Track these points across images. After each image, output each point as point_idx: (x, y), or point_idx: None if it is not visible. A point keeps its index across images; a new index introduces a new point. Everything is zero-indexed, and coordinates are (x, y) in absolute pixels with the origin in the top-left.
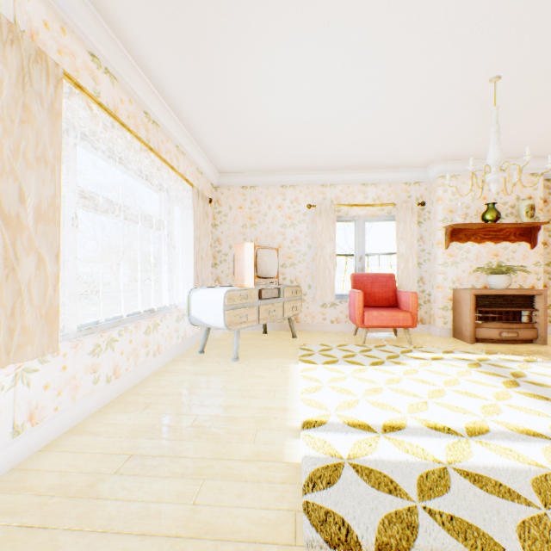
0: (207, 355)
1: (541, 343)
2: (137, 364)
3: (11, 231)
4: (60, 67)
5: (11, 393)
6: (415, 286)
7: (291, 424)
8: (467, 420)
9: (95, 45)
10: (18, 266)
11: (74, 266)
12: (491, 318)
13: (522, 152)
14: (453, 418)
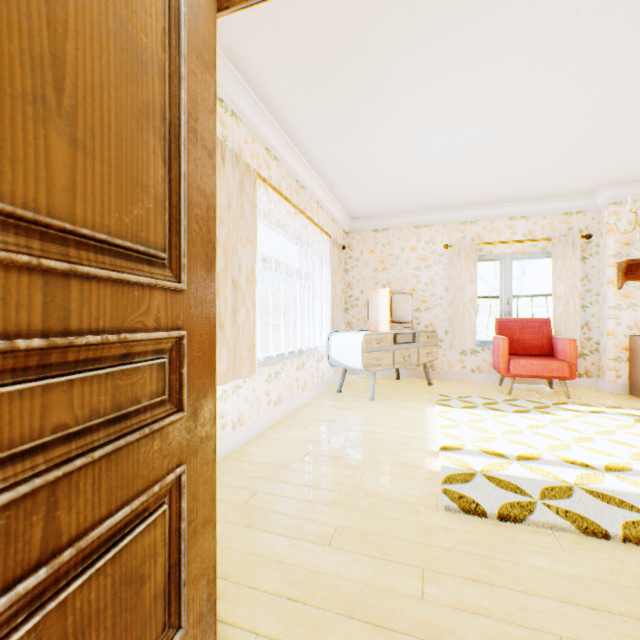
0: (344, 395)
1: None
2: (291, 395)
3: (235, 291)
4: (256, 171)
5: (232, 400)
6: (577, 332)
7: (430, 448)
8: (610, 462)
9: (270, 142)
10: (238, 314)
11: (256, 313)
12: None
13: None
14: (594, 459)
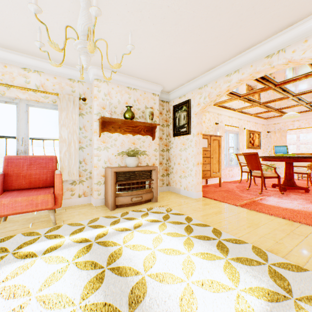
0: None
1: (155, 200)
2: None
3: None
4: None
5: None
6: (78, 166)
7: None
8: None
9: None
10: None
11: None
12: (128, 188)
13: (146, 76)
14: None
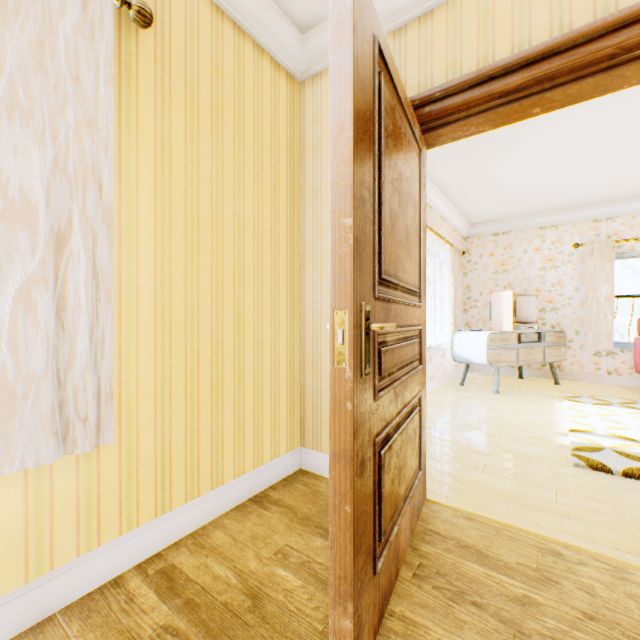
0: (467, 387)
1: None
2: None
3: None
4: None
5: None
6: None
7: (558, 430)
8: None
9: None
10: None
11: None
12: None
13: None
14: None
